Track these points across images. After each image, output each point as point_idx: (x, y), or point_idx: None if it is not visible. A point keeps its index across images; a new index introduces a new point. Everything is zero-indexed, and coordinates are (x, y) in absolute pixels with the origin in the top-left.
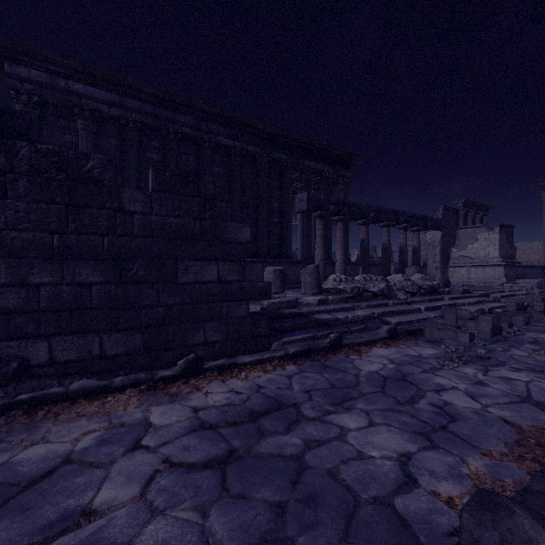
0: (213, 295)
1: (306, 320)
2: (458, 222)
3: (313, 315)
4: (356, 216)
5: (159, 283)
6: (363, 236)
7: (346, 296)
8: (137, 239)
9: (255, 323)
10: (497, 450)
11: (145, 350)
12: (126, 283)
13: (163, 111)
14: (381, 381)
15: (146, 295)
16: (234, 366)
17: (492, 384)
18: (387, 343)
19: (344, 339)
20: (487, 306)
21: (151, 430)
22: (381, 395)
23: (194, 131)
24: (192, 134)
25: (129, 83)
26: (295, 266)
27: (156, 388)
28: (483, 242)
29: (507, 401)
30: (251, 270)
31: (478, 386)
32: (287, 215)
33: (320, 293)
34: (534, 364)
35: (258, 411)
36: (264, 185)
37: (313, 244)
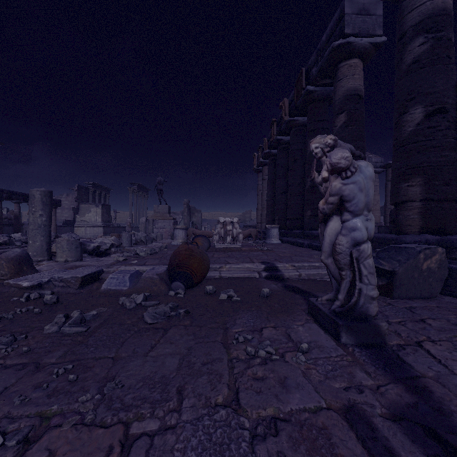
0: None
1: None
2: (89, 197)
3: None
4: None
5: None
6: None
7: None
8: None
9: None
10: None
11: None
12: None
13: None
14: None
15: None
16: None
17: None
18: None
19: None
20: None
21: None
22: None
23: None
24: None
25: None
26: None
27: None
28: (94, 213)
29: None
30: None
31: None
32: None
33: None
34: None
35: None
36: None
37: None
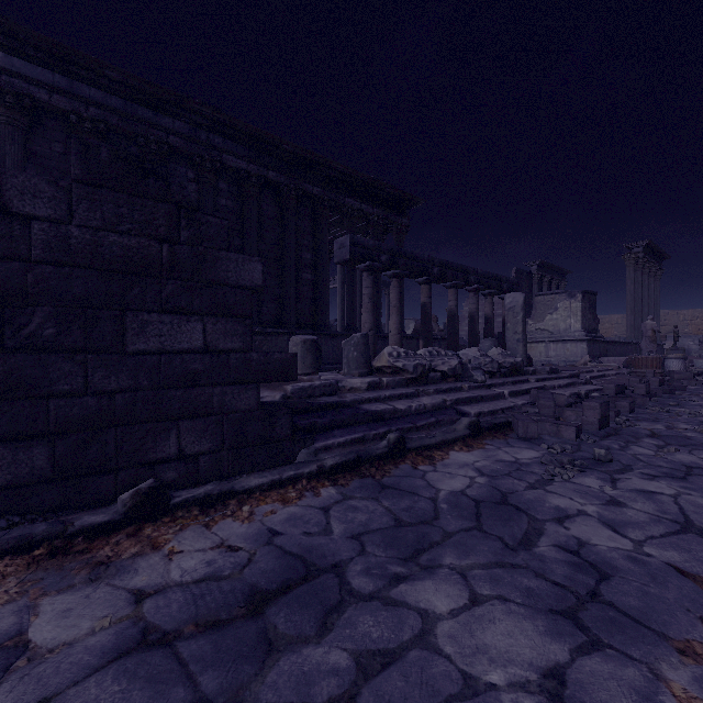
0: (195, 375)
1: (351, 413)
2: (532, 289)
3: (362, 405)
4: (416, 272)
5: (87, 351)
6: (424, 299)
7: (406, 378)
8: (39, 268)
9: (270, 419)
10: (698, 639)
11: (56, 476)
12: (13, 350)
13: (139, 110)
14: (472, 507)
15: (60, 373)
16: (230, 496)
17: (631, 503)
18: (469, 444)
19: (409, 440)
20: (580, 389)
21: (20, 664)
22: (479, 535)
23: (188, 143)
24: (185, 148)
25: (84, 60)
26: (334, 339)
27: (68, 552)
28: (563, 312)
29: (663, 531)
30: (273, 345)
31: (613, 507)
32: (323, 270)
33: (370, 373)
34: (668, 466)
35: (266, 589)
36: (291, 227)
37: (358, 312)
